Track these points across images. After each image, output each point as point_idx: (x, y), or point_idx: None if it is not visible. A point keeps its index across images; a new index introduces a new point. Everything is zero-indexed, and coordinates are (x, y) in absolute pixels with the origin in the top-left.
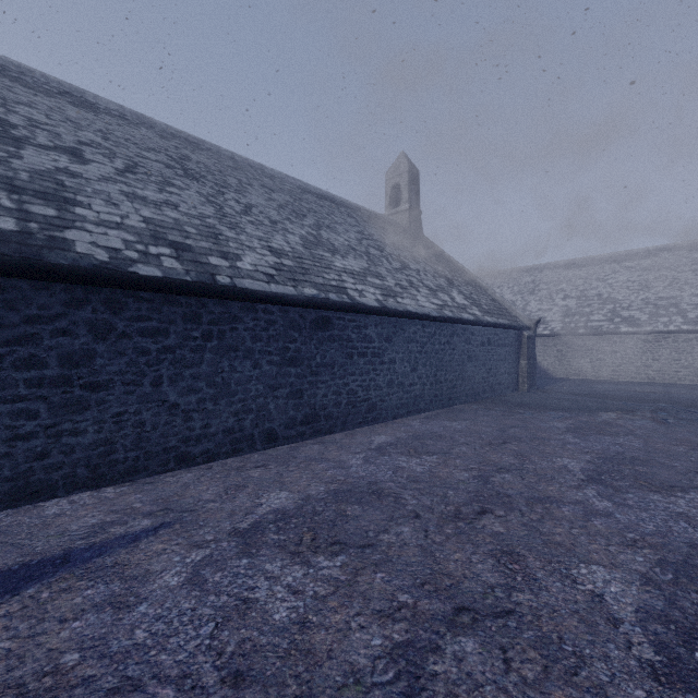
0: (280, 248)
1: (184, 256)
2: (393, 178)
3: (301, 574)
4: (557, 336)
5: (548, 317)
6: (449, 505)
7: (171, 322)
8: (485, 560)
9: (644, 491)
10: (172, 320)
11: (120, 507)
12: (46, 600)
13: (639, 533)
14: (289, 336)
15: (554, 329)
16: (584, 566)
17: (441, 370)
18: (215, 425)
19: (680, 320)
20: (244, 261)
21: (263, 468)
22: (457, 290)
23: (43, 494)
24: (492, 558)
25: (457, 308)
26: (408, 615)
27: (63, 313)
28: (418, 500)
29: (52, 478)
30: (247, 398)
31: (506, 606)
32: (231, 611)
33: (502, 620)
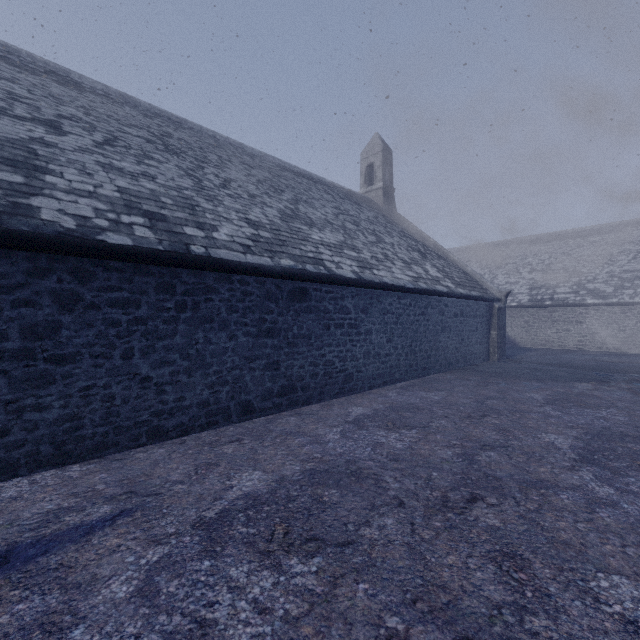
0: (258, 220)
1: (158, 226)
2: (367, 158)
3: (270, 583)
4: (524, 308)
5: (515, 290)
6: (435, 490)
7: (143, 292)
8: (485, 565)
9: None
10: (144, 290)
11: (82, 489)
12: None
13: None
14: (266, 307)
15: (521, 301)
16: (603, 576)
17: (416, 340)
18: (189, 398)
19: None
20: (221, 231)
21: (237, 443)
22: (430, 263)
23: (2, 474)
24: (492, 564)
25: (431, 280)
26: None
27: (26, 283)
28: (400, 483)
29: (13, 456)
30: (222, 370)
31: (520, 638)
32: (183, 639)
33: None
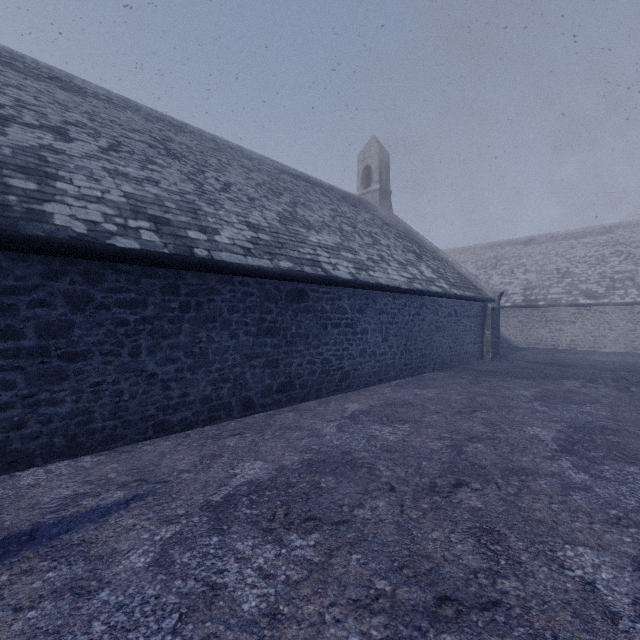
0: (257, 223)
1: (163, 230)
2: (364, 160)
3: (273, 554)
4: (519, 308)
5: (509, 290)
6: (424, 477)
7: (149, 293)
8: (465, 539)
9: (619, 462)
10: (150, 291)
11: (95, 477)
12: (4, 584)
13: (622, 510)
14: (265, 307)
15: (515, 302)
16: (569, 548)
17: (410, 340)
18: (193, 394)
19: (635, 292)
20: (222, 235)
21: (239, 436)
22: (425, 264)
23: (19, 464)
24: (472, 538)
25: (426, 281)
26: (386, 606)
27: (41, 284)
28: (392, 471)
29: (30, 447)
30: (224, 368)
31: (492, 596)
32: (197, 599)
33: (488, 613)
